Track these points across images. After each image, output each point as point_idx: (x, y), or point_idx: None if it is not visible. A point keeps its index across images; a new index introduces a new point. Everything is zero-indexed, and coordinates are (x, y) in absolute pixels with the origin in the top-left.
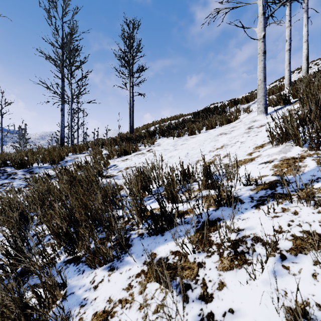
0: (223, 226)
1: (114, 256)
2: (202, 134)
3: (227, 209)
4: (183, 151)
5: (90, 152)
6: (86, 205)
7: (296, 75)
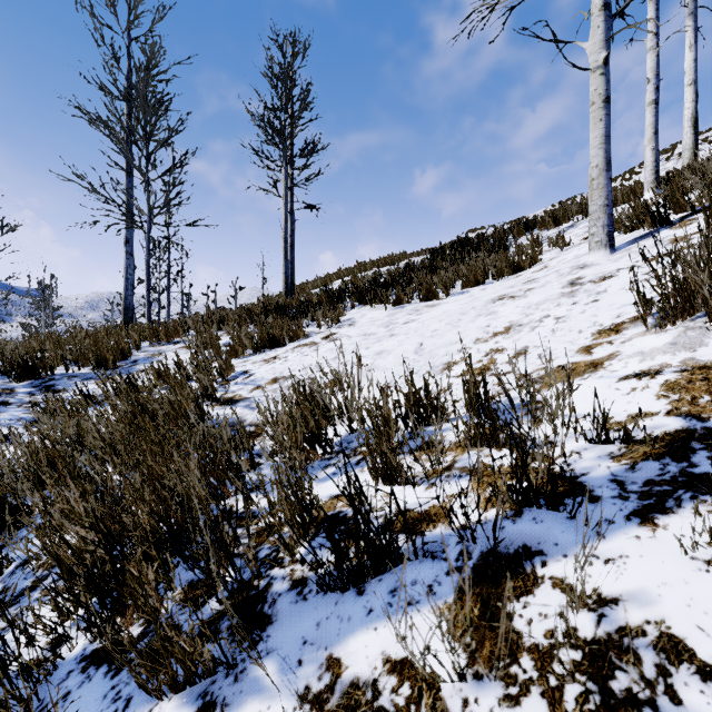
0: (547, 582)
1: (217, 661)
2: (455, 297)
3: (549, 517)
4: (411, 340)
5: (189, 341)
6: (163, 483)
7: (662, 165)
